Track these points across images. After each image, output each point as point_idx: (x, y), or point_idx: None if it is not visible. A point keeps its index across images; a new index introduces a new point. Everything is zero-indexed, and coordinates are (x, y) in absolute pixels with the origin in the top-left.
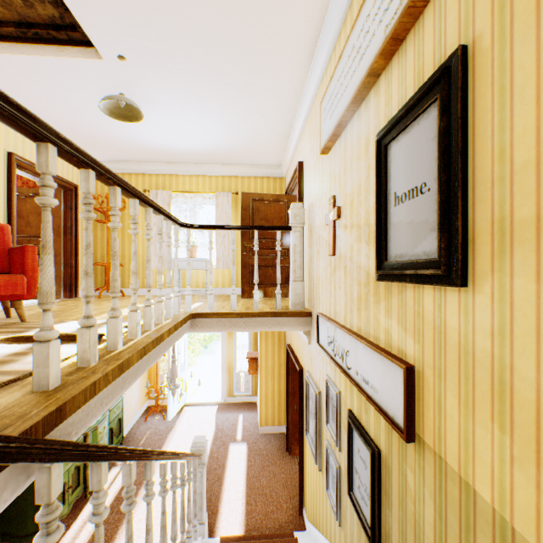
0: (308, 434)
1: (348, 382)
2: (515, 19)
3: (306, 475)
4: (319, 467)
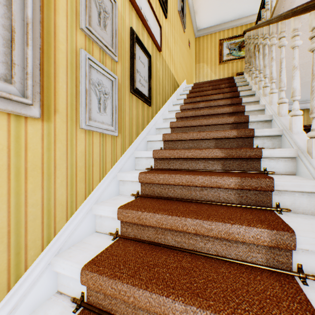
0: None
1: (127, 5)
2: None
3: None
4: (40, 109)
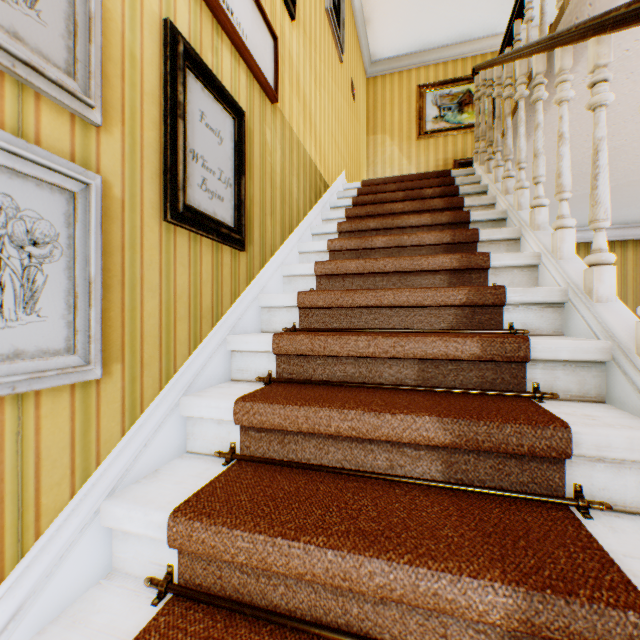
0: None
1: None
2: None
3: None
4: None
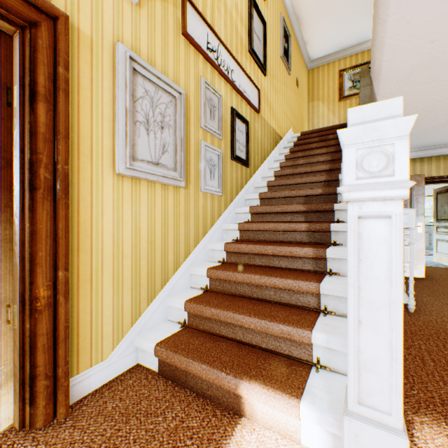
0: (138, 164)
1: (229, 90)
2: (268, 37)
3: (100, 271)
4: (185, 183)
